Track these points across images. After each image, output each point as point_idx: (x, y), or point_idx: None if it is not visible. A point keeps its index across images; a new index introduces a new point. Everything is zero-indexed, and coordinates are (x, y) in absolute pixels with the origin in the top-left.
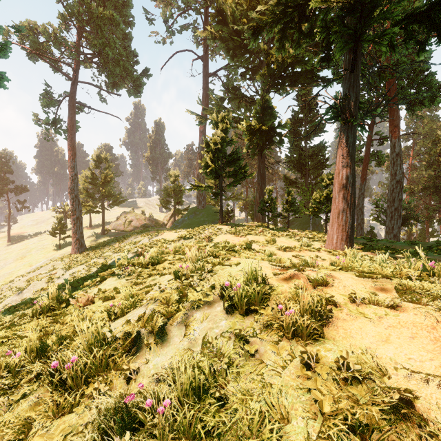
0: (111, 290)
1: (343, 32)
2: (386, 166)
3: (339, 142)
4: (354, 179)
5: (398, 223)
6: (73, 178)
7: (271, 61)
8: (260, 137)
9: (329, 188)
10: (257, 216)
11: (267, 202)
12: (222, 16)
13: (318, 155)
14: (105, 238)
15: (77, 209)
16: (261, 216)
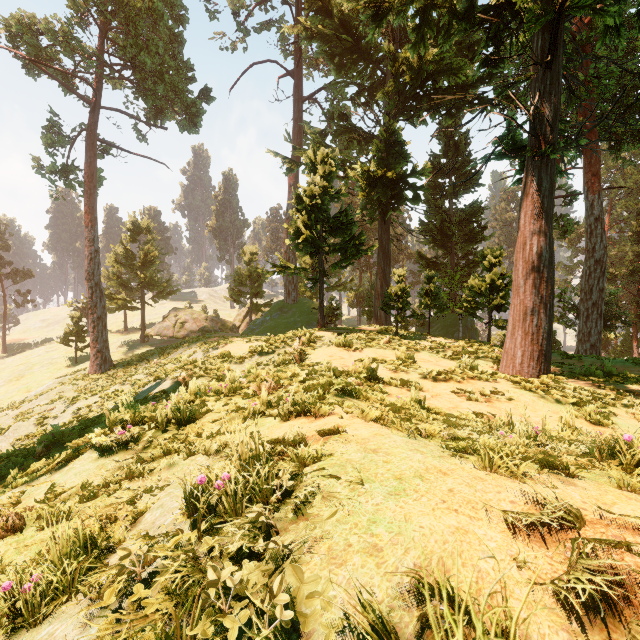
0: (75, 489)
1: None
2: (568, 239)
3: (524, 191)
4: (552, 253)
5: (598, 326)
6: (92, 257)
7: (400, 70)
8: (382, 190)
9: (495, 271)
10: (377, 315)
11: (395, 294)
12: (322, 1)
13: (471, 221)
14: (145, 348)
15: (98, 304)
16: (384, 314)
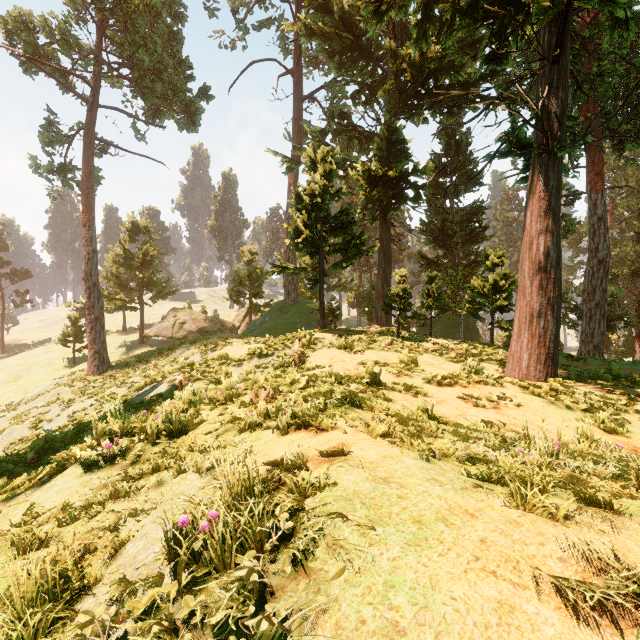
0: (56, 509)
1: None
2: (569, 239)
3: (530, 189)
4: (559, 253)
5: (601, 327)
6: (90, 257)
7: (401, 68)
8: (383, 190)
9: (498, 271)
10: (378, 316)
11: (397, 295)
12: None
13: (472, 221)
14: (144, 349)
15: (96, 304)
16: (384, 315)
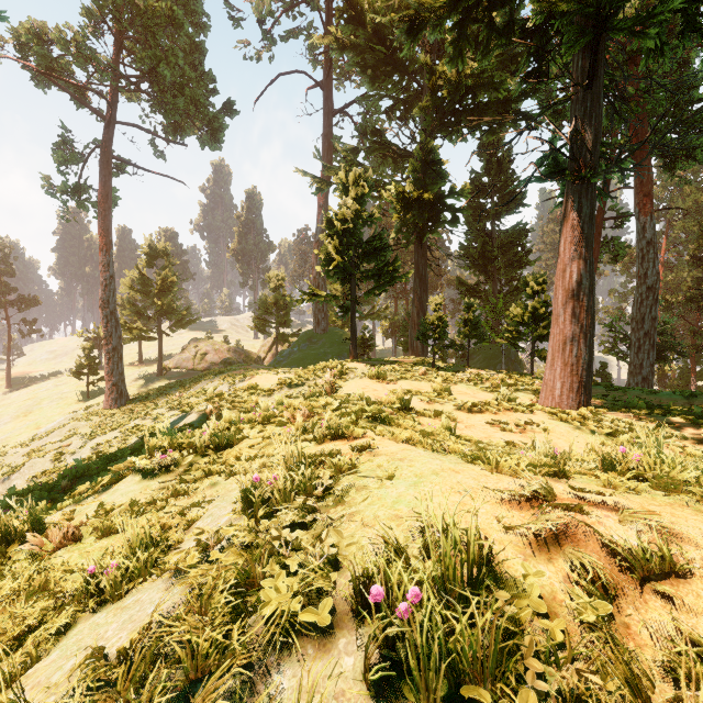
0: (124, 506)
1: (576, 13)
2: (622, 263)
3: (564, 216)
4: (592, 281)
5: (650, 358)
6: (107, 283)
7: (437, 84)
8: (419, 213)
9: (538, 298)
10: (413, 346)
11: (432, 323)
12: (355, 10)
13: (514, 244)
14: (163, 382)
15: (114, 333)
16: (420, 345)
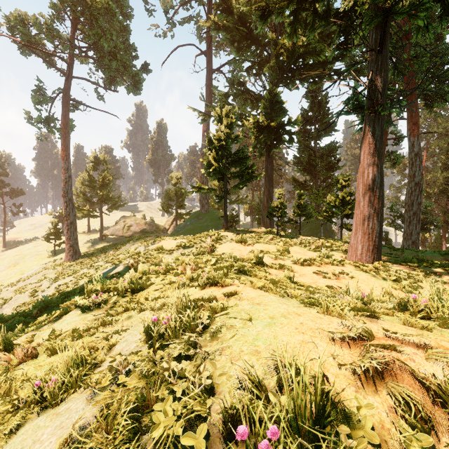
0: (68, 332)
1: (372, 3)
2: (398, 168)
3: (363, 136)
4: (382, 179)
5: (417, 229)
6: (66, 180)
7: (280, 52)
8: (268, 135)
9: (345, 190)
10: (264, 221)
11: (276, 206)
12: (226, 4)
13: (329, 155)
14: (103, 244)
15: (71, 213)
16: (269, 220)
